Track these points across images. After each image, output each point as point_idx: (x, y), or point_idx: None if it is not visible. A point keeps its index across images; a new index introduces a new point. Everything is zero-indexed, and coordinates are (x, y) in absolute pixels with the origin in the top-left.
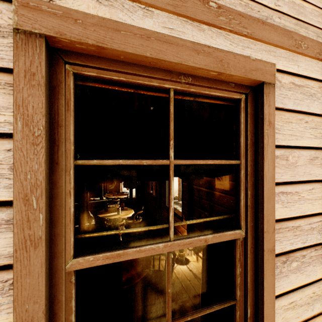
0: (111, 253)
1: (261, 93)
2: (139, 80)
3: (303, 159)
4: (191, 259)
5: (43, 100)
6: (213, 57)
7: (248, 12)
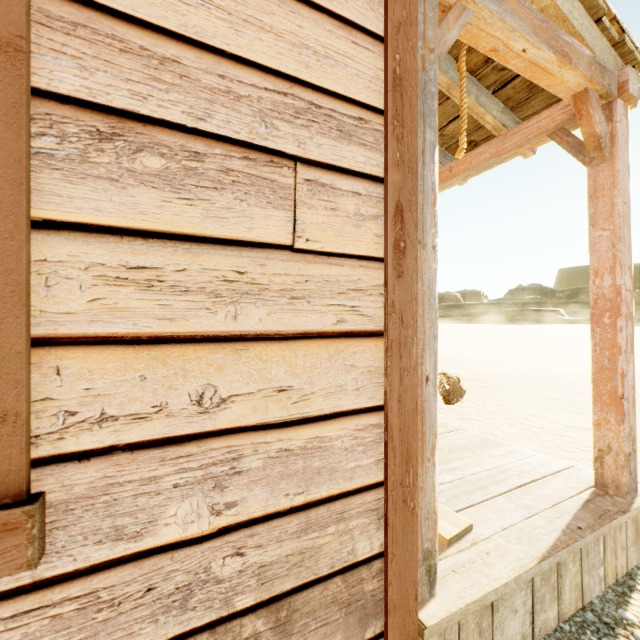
0: None
1: None
2: None
3: None
4: None
5: None
6: None
7: None
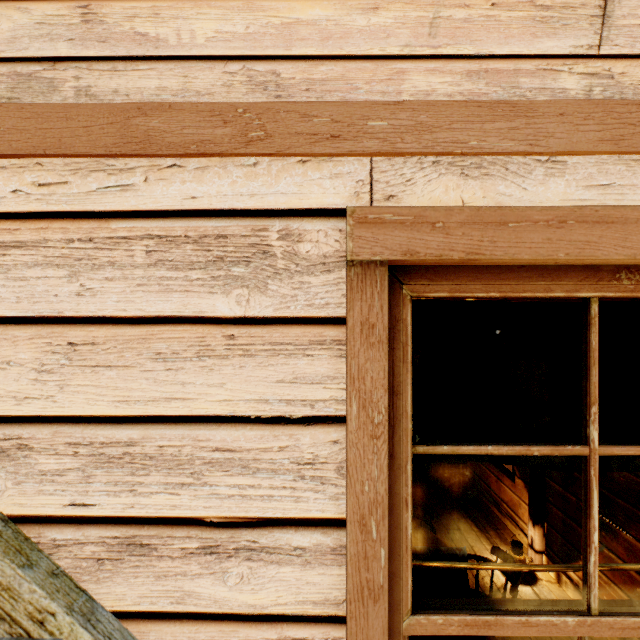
0: (474, 618)
1: None
2: (525, 292)
3: None
4: (541, 575)
5: (385, 366)
6: None
7: None
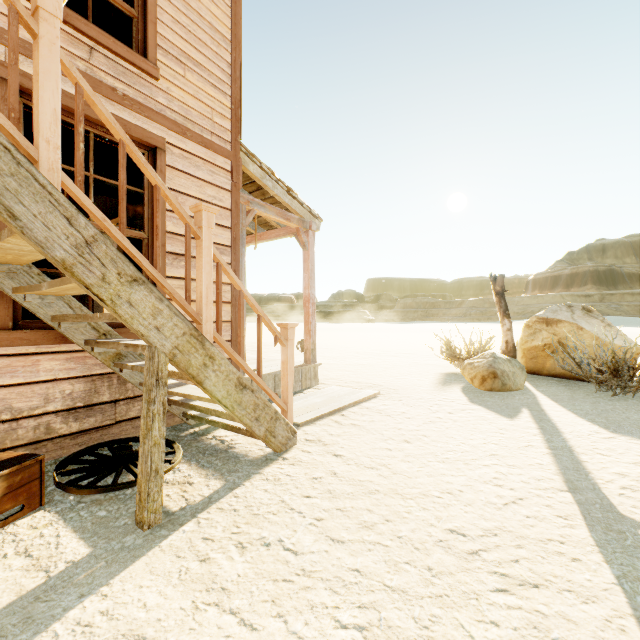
0: None
1: (156, 153)
2: (69, 120)
3: (191, 203)
4: None
5: None
6: (120, 122)
7: (147, 104)
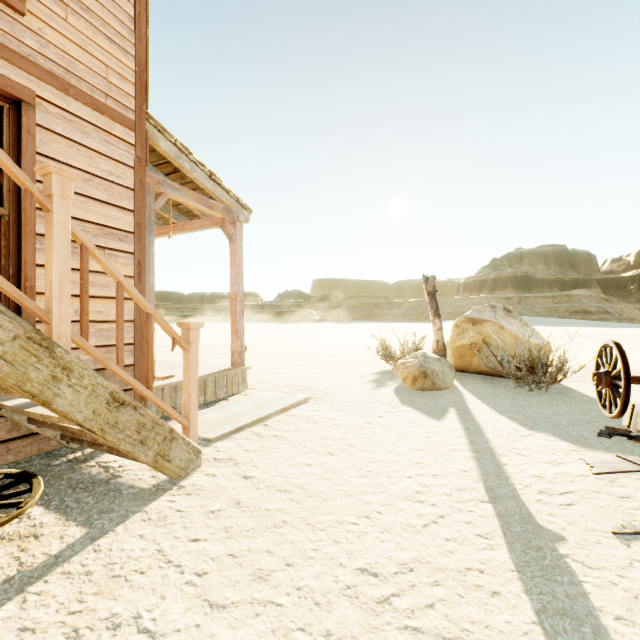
0: None
1: (21, 108)
2: None
3: None
4: None
5: None
6: None
7: (6, 42)
